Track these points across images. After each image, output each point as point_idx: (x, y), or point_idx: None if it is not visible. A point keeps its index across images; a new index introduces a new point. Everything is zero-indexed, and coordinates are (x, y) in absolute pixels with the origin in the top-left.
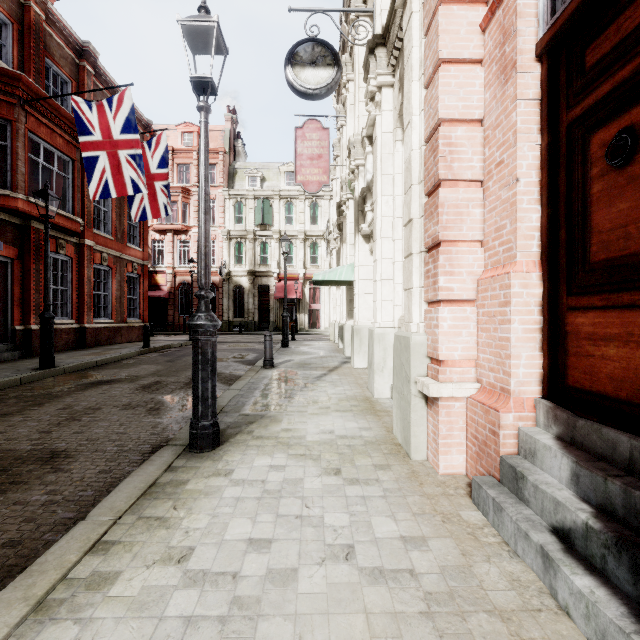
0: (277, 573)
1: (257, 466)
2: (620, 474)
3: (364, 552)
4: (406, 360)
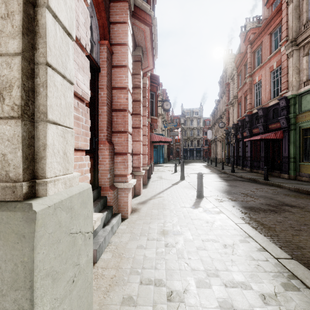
0: (190, 241)
1: (247, 308)
2: (94, 203)
3: (161, 244)
4: (86, 217)
